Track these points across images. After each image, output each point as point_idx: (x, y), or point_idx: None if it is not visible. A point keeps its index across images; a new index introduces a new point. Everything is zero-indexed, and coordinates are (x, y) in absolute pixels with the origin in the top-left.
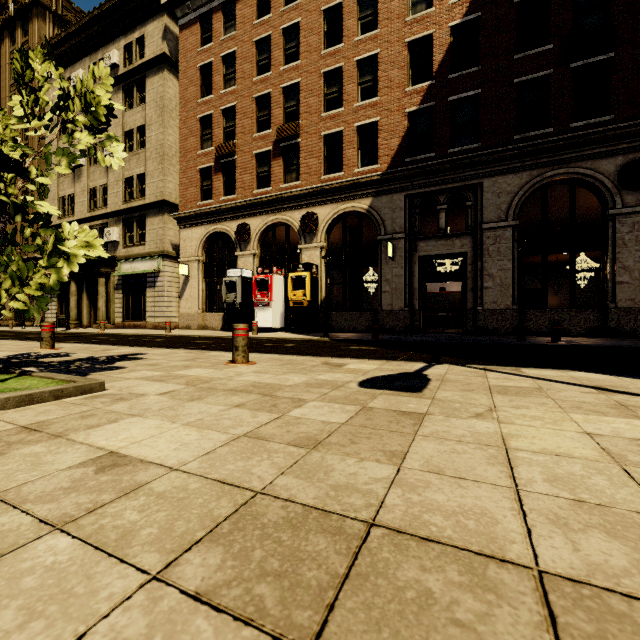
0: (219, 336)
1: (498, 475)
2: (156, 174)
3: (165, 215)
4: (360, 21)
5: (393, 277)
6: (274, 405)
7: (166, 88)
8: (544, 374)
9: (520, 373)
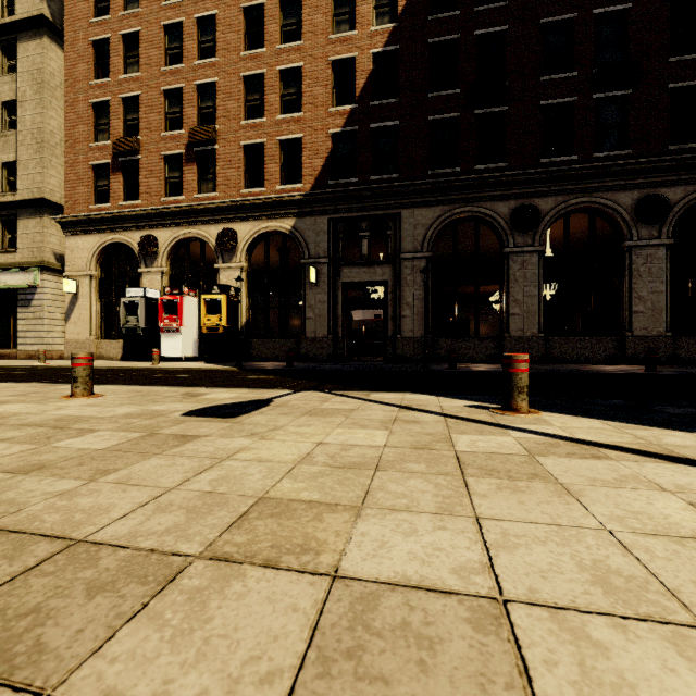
0: (108, 367)
1: (176, 480)
2: (32, 165)
3: (45, 217)
4: (284, 28)
5: (317, 303)
6: (49, 437)
7: (46, 59)
8: (383, 397)
9: (364, 397)
